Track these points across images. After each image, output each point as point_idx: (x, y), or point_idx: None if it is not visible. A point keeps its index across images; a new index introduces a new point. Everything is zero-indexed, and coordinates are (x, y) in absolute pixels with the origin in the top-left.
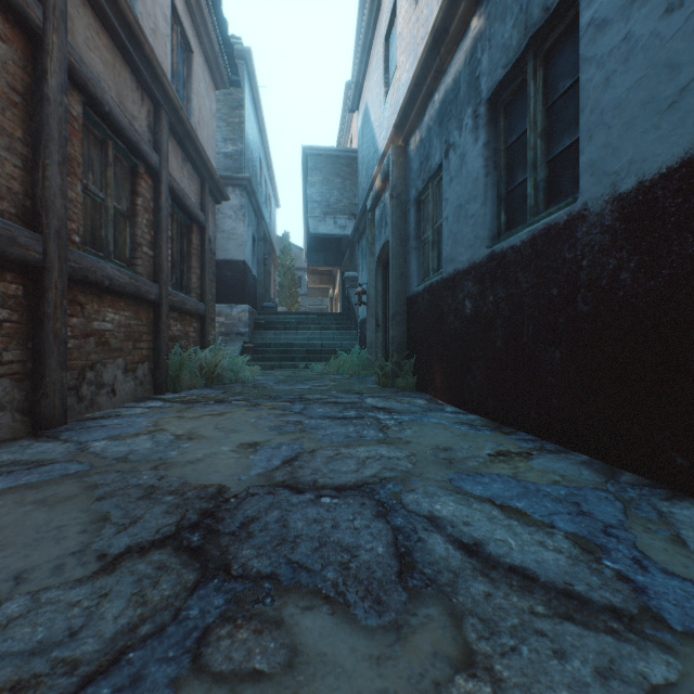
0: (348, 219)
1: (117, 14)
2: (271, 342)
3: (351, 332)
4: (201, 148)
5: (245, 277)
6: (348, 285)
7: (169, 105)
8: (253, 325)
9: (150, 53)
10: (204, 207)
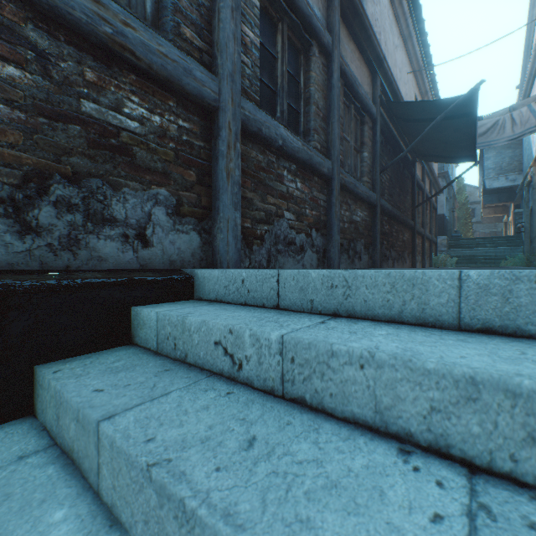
0: (517, 174)
1: (428, 170)
2: (460, 254)
3: (518, 247)
4: (438, 183)
5: (443, 222)
6: (517, 218)
7: (432, 178)
8: (447, 247)
9: (432, 172)
10: (436, 202)
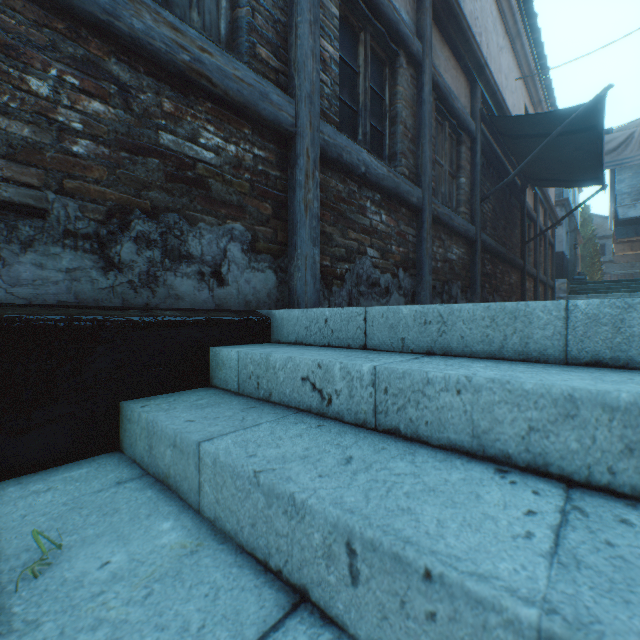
0: None
1: (542, 197)
2: None
3: None
4: (555, 213)
5: (562, 261)
6: None
7: (548, 207)
8: (567, 292)
9: (548, 199)
10: (552, 236)
